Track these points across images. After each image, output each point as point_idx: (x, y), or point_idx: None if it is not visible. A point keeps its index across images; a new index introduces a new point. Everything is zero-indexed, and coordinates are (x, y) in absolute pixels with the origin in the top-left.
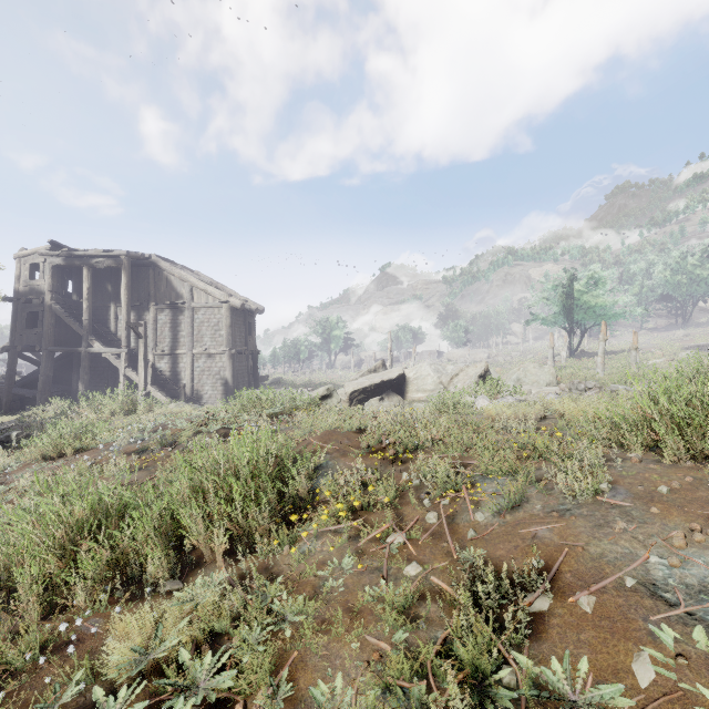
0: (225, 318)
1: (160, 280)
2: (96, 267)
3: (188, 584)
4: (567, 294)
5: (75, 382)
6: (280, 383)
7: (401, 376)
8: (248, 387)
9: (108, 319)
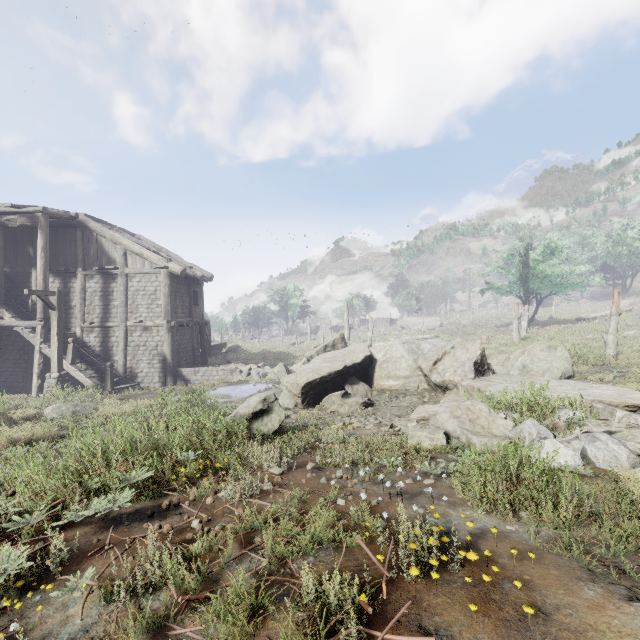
0: (163, 286)
1: (89, 243)
2: (8, 226)
3: None
4: (524, 263)
5: None
6: (237, 351)
7: (367, 358)
8: (193, 362)
9: (29, 287)
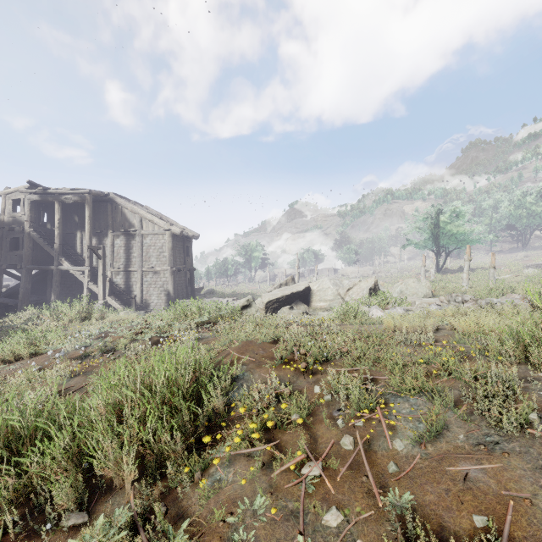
0: (167, 243)
1: (116, 213)
2: (65, 202)
3: (88, 524)
4: (435, 224)
5: (49, 293)
6: (212, 293)
7: (307, 288)
8: (186, 297)
9: (75, 243)
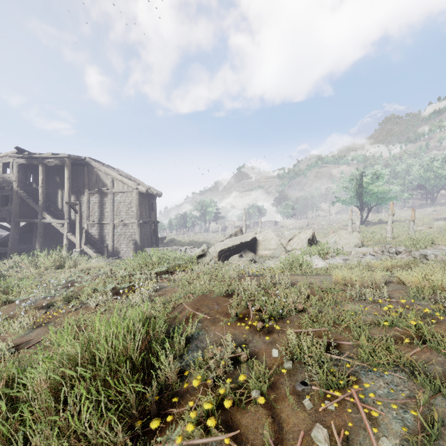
0: (135, 199)
1: (91, 174)
2: (48, 165)
3: None
4: (359, 184)
5: (35, 242)
6: (173, 242)
7: (254, 239)
8: (151, 245)
9: (56, 200)
